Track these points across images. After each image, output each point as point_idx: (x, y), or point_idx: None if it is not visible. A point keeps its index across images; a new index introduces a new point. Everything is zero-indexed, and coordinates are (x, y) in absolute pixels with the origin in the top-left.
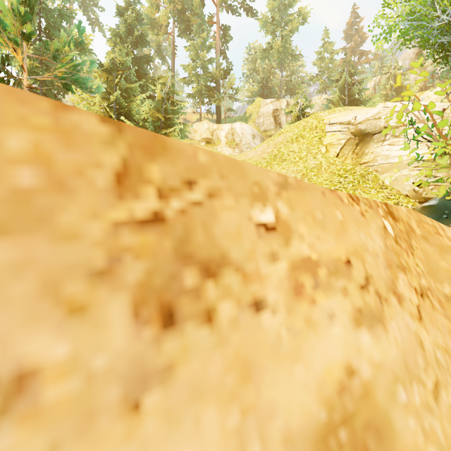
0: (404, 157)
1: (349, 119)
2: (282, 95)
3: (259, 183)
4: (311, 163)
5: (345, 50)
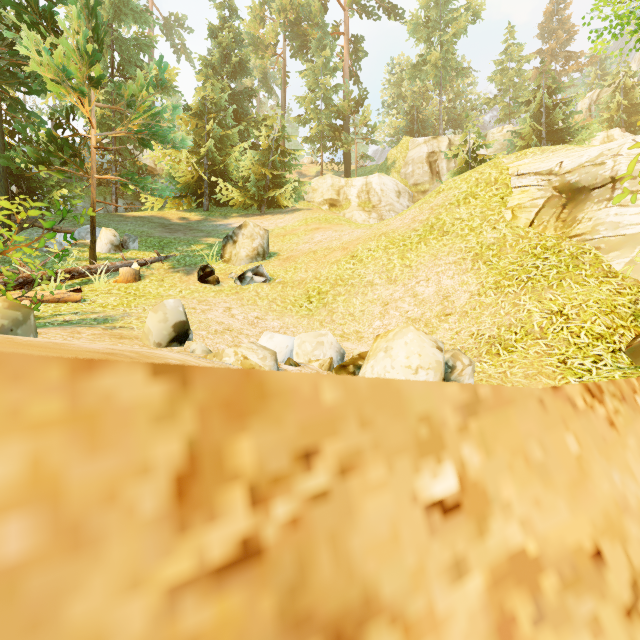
0: None
1: (551, 166)
2: (441, 130)
3: (429, 416)
4: (488, 236)
5: (541, 54)
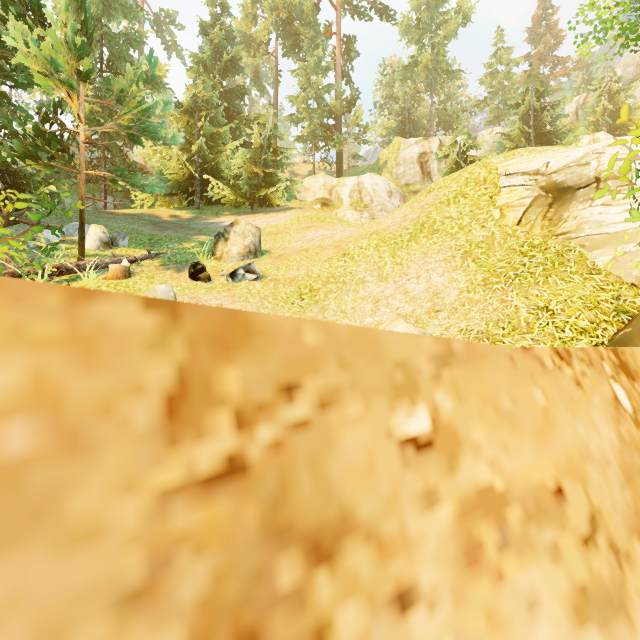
0: (628, 224)
1: (538, 166)
2: (432, 131)
3: (405, 363)
4: (477, 234)
5: (530, 58)
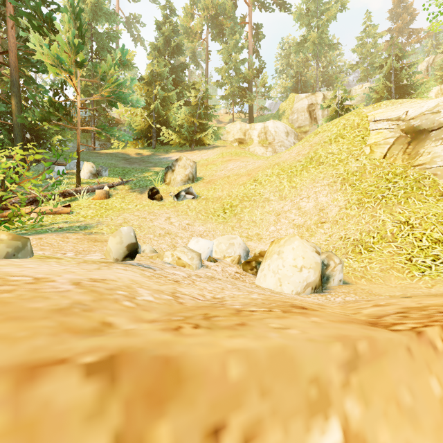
0: None
1: (399, 114)
2: (317, 88)
3: (317, 377)
4: (352, 166)
5: (391, 31)
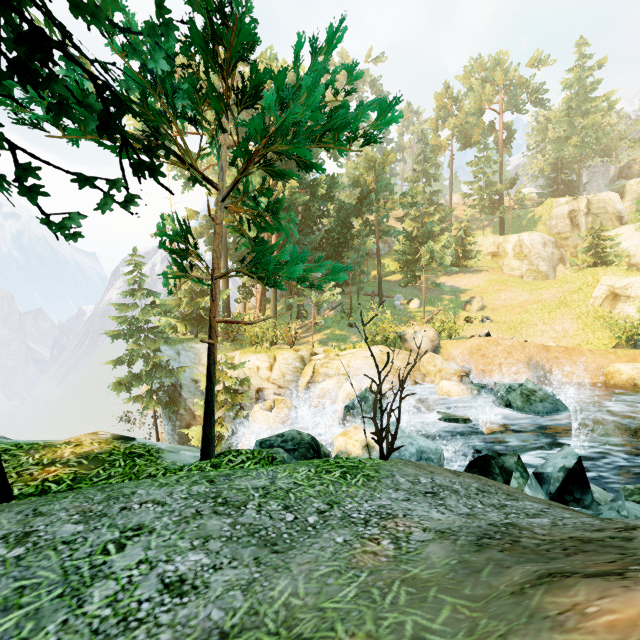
0: (631, 313)
1: (611, 284)
2: (581, 188)
3: (551, 346)
4: (583, 310)
5: None
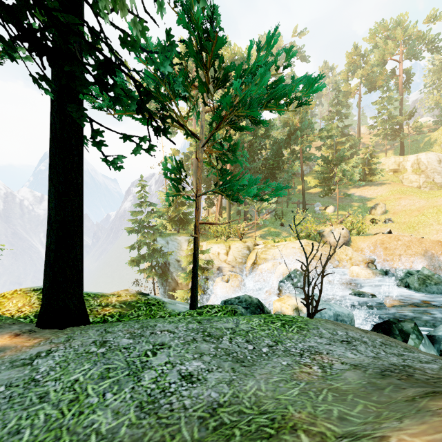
0: None
1: None
2: None
3: None
4: None
5: None
